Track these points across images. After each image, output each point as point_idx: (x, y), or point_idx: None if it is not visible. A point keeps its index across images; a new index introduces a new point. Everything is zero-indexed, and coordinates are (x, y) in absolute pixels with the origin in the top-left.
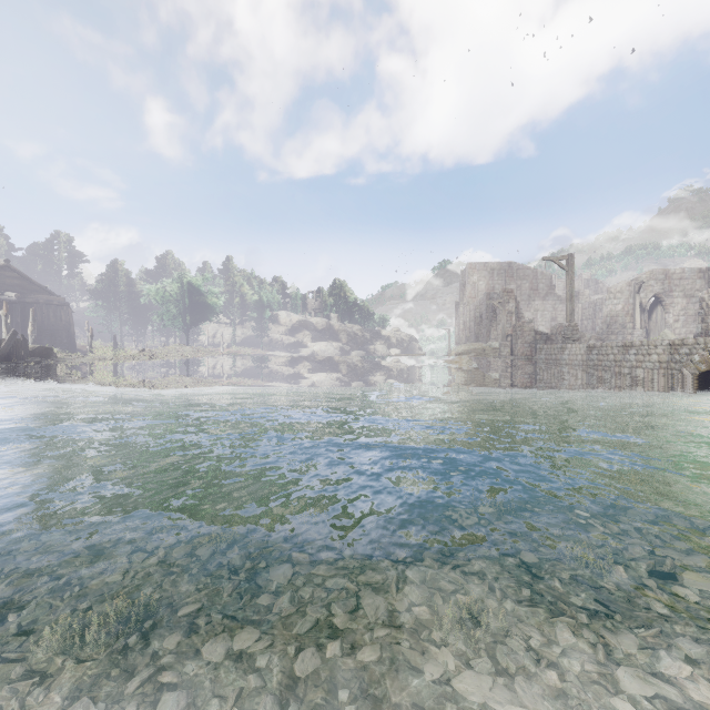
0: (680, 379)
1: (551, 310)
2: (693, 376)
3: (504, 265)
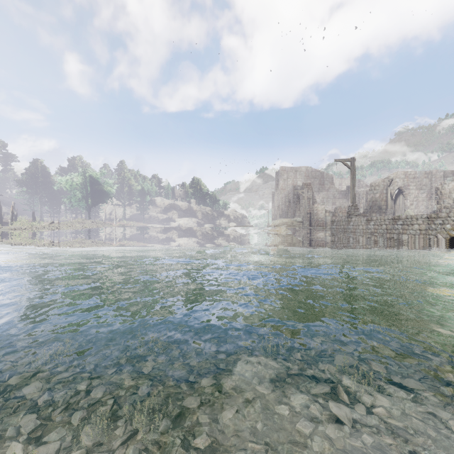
0: (436, 242)
1: (332, 197)
2: (446, 239)
3: (303, 169)
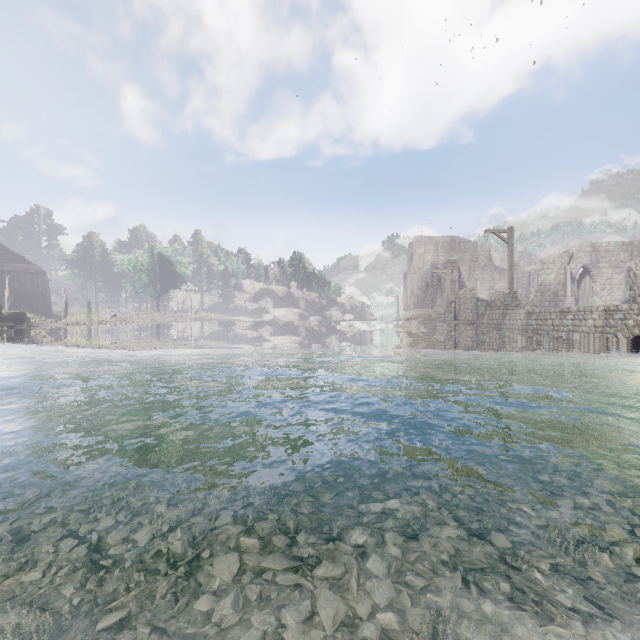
0: (615, 343)
1: (490, 279)
2: (628, 340)
3: (447, 239)
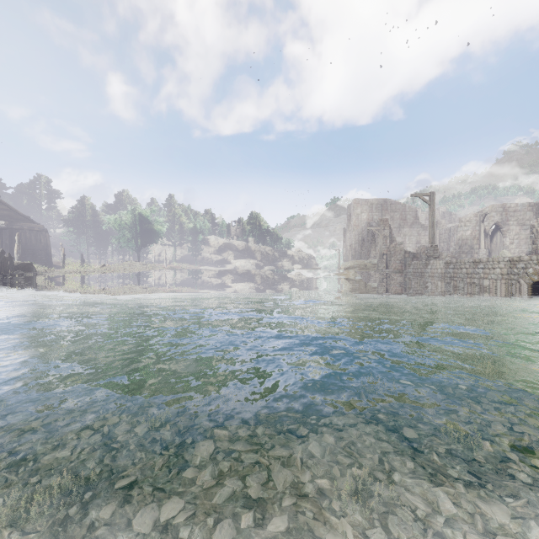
0: (518, 288)
1: (416, 235)
2: (528, 285)
3: (380, 201)
